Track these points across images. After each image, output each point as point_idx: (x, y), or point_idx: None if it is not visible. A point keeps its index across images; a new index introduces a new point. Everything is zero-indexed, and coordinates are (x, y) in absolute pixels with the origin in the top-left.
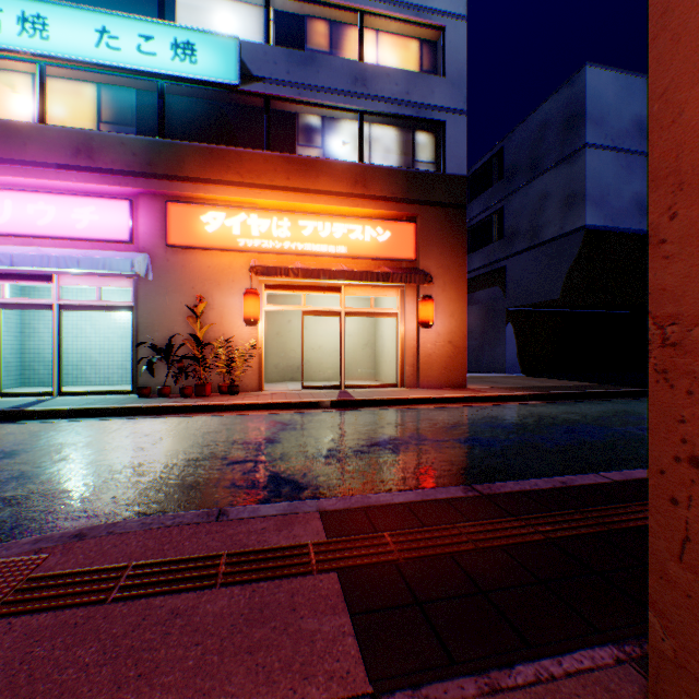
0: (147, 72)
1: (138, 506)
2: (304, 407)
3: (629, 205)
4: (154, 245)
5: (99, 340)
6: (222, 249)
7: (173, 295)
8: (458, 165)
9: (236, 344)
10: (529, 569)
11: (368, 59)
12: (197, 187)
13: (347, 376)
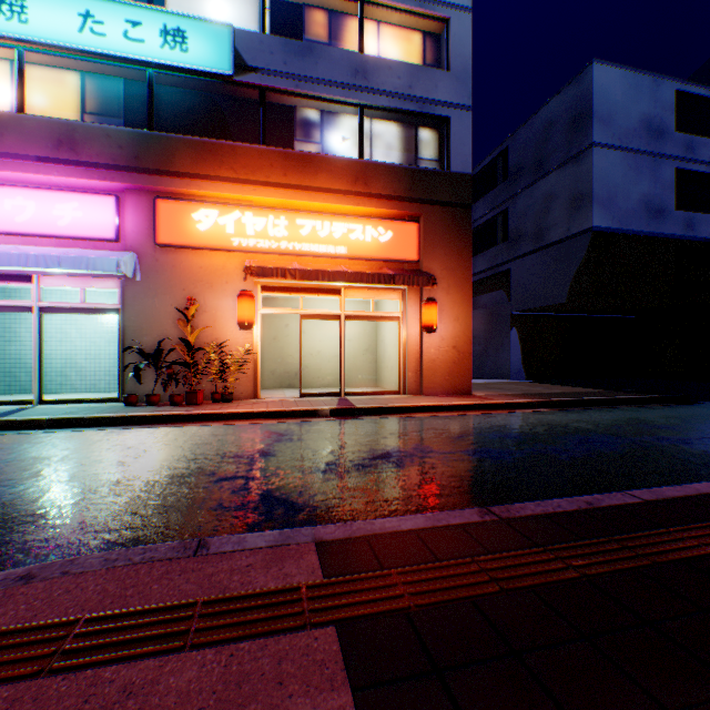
0: (135, 60)
1: (108, 533)
2: (301, 416)
3: (637, 207)
4: (142, 244)
5: (85, 345)
6: (215, 249)
7: (162, 297)
8: (462, 163)
9: (230, 349)
10: (567, 619)
11: (369, 51)
12: (188, 182)
13: (347, 382)
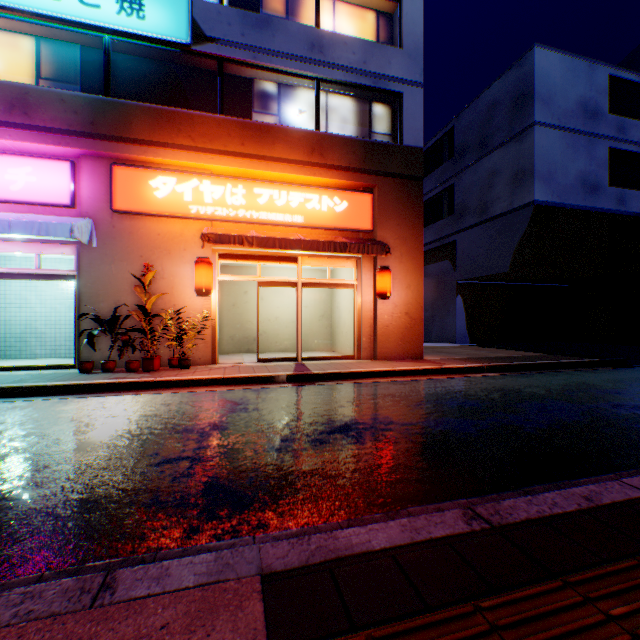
0: (90, 25)
1: (5, 547)
2: (258, 382)
3: (574, 183)
4: (99, 210)
5: (45, 311)
6: (172, 216)
7: (119, 263)
8: (414, 137)
9: (188, 315)
10: None
11: (325, 28)
12: (145, 149)
13: (304, 347)
